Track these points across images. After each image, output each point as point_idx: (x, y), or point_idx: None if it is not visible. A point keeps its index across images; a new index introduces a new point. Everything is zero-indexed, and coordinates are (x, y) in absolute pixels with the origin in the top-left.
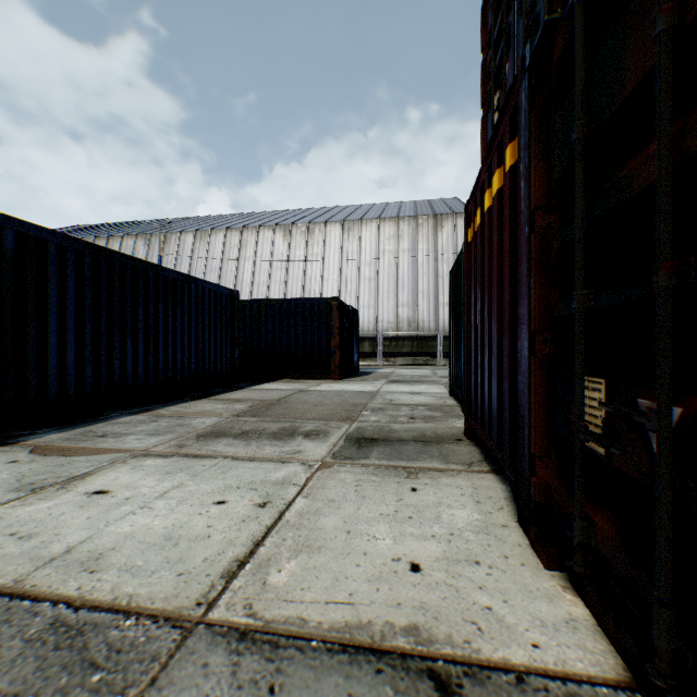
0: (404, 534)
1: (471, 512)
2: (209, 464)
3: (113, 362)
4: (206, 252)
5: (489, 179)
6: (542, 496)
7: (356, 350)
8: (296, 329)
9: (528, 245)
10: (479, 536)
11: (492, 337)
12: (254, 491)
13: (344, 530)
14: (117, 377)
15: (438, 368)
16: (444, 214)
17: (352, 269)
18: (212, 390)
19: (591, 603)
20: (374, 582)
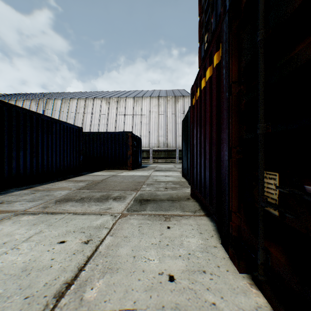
0: (164, 255)
1: (198, 239)
2: (59, 217)
3: (12, 162)
4: (67, 109)
5: (204, 73)
6: (236, 232)
7: (140, 156)
8: (111, 146)
9: (228, 102)
10: (203, 254)
11: (206, 149)
12: (83, 233)
13: (132, 256)
14: (14, 170)
15: (176, 164)
16: (179, 96)
17: (138, 119)
18: (68, 176)
19: (268, 296)
20: (148, 291)
